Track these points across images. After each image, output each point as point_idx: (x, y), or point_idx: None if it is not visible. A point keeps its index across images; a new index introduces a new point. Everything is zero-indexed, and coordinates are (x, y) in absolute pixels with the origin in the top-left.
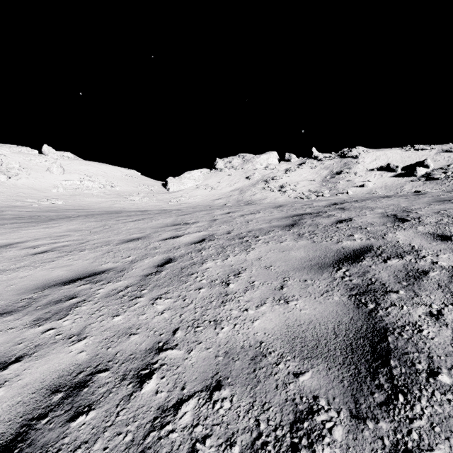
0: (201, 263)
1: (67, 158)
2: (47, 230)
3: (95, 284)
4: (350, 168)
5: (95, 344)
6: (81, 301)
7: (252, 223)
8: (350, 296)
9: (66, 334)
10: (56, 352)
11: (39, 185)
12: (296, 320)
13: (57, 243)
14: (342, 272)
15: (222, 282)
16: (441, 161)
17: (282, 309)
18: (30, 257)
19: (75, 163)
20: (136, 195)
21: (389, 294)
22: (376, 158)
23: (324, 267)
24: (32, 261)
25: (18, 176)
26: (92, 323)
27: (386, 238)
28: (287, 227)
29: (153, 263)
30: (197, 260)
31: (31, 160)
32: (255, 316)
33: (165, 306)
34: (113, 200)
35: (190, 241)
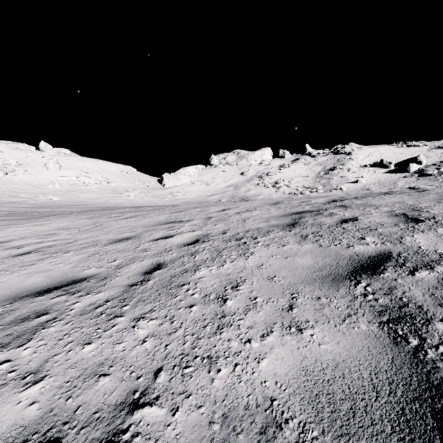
0: (194, 271)
1: (64, 155)
2: (36, 228)
3: (72, 295)
4: (344, 165)
5: (52, 390)
6: (51, 320)
7: (249, 221)
8: (381, 325)
9: (21, 371)
10: (2, 401)
11: (35, 181)
12: (316, 361)
13: (43, 243)
14: (363, 288)
15: (218, 297)
16: (433, 158)
17: (294, 342)
18: (10, 259)
19: (72, 160)
20: (132, 191)
21: (433, 323)
22: (369, 155)
23: (339, 280)
24: (10, 264)
25: (15, 172)
26: (56, 355)
27: (405, 243)
28: (287, 227)
29: (140, 269)
30: (189, 267)
31: (28, 156)
32: (261, 351)
33: (149, 331)
34: (109, 196)
35: (182, 241)
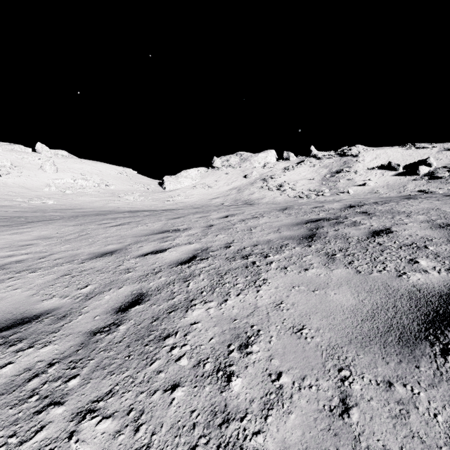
0: (184, 309)
1: (61, 157)
2: (13, 237)
3: (8, 348)
4: (350, 167)
5: None
6: None
7: (256, 231)
8: None
9: None
10: None
11: (30, 183)
12: None
13: (13, 257)
14: None
15: (217, 367)
16: (443, 160)
17: None
18: None
19: (69, 162)
20: (132, 194)
21: None
22: (377, 157)
23: (411, 342)
24: None
25: (9, 174)
26: None
27: None
28: (304, 240)
29: (114, 303)
30: (179, 301)
31: (24, 158)
32: None
33: None
34: (107, 199)
35: (175, 258)
